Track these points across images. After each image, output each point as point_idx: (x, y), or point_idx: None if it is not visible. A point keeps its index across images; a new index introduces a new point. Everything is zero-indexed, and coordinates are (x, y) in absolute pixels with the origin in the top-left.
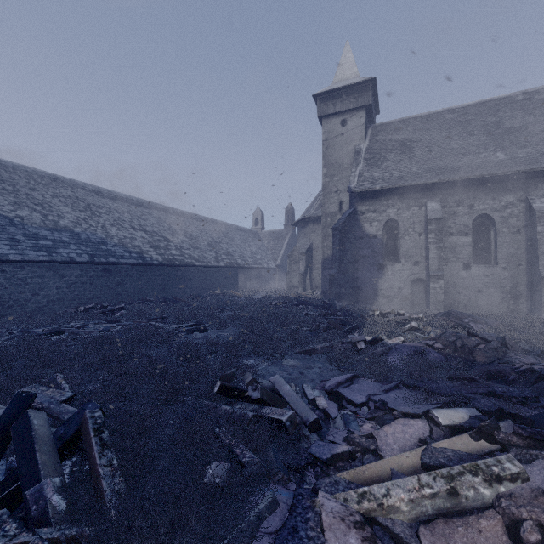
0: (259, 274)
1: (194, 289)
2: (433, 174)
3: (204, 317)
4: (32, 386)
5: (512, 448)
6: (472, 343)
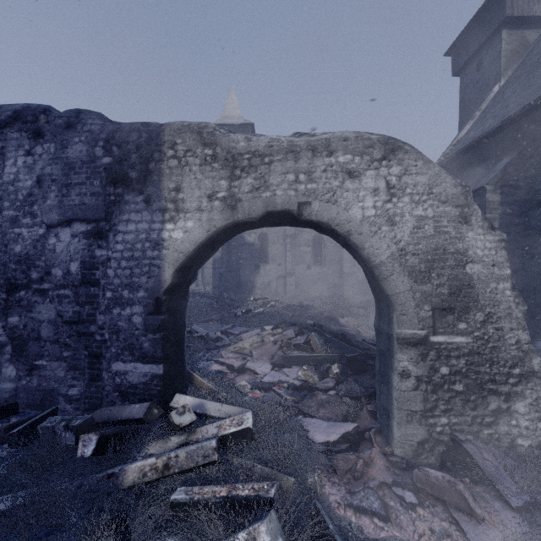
0: None
1: None
2: None
3: None
4: None
5: (283, 328)
6: (294, 308)
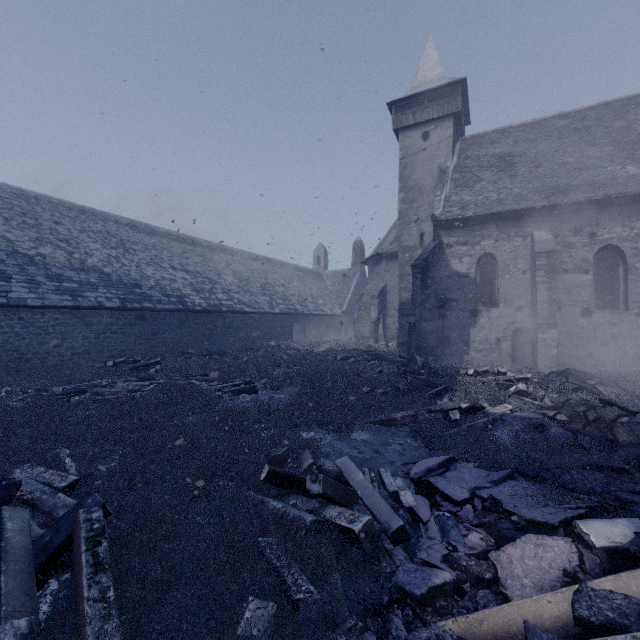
0: (322, 323)
1: (244, 340)
2: (541, 196)
3: (254, 374)
4: (28, 465)
5: None
6: (609, 415)
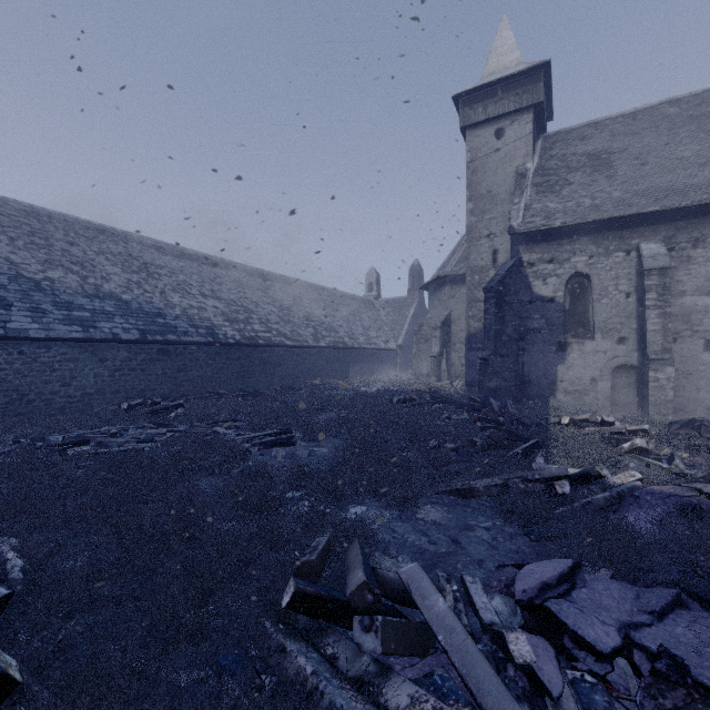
0: (374, 358)
1: (284, 378)
2: (650, 199)
3: (293, 421)
4: None
5: None
6: None
